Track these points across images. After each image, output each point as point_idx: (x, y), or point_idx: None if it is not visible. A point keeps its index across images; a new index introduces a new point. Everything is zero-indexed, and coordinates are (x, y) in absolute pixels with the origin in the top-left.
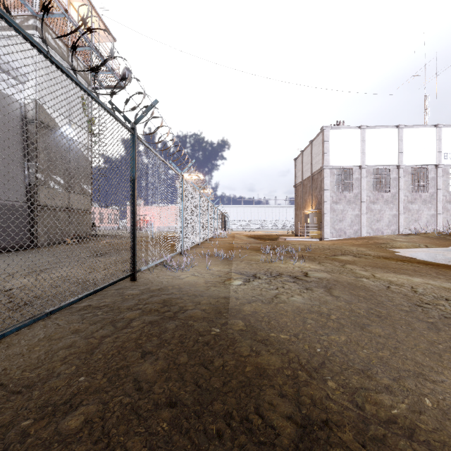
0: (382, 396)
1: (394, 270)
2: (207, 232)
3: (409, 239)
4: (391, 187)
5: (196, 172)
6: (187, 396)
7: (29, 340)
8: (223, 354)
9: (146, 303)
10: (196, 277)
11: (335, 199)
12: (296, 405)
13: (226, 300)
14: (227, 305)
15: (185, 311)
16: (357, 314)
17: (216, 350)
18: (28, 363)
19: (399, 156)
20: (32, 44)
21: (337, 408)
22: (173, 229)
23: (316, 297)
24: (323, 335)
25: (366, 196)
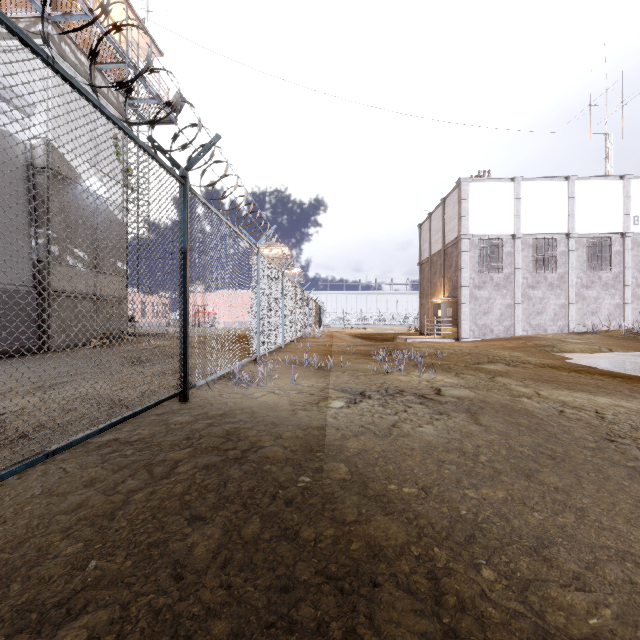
0: (570, 594)
1: (568, 385)
2: (294, 330)
3: (584, 340)
4: (558, 265)
5: (278, 243)
6: (256, 594)
7: (18, 495)
8: (316, 520)
9: (200, 436)
10: (276, 396)
11: (477, 282)
12: (433, 611)
13: (321, 432)
14: (323, 439)
15: (259, 449)
16: (519, 454)
17: (305, 513)
18: (10, 536)
19: (569, 221)
20: (23, 42)
21: (500, 615)
22: (246, 325)
23: (454, 426)
24: (470, 488)
25: (521, 278)
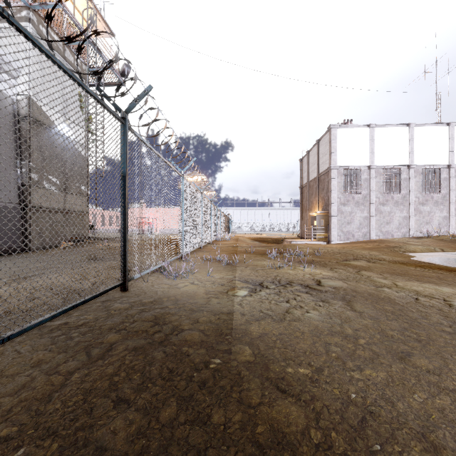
0: None
1: (417, 277)
2: (210, 235)
3: (421, 243)
4: (401, 188)
5: (198, 171)
6: None
7: None
8: (225, 403)
9: (134, 320)
10: (195, 286)
11: (342, 200)
12: None
13: (229, 317)
14: (231, 324)
15: (179, 333)
16: (391, 337)
17: (216, 395)
18: None
19: (409, 156)
20: None
21: None
22: (176, 231)
23: (335, 312)
24: (355, 370)
25: (375, 197)
